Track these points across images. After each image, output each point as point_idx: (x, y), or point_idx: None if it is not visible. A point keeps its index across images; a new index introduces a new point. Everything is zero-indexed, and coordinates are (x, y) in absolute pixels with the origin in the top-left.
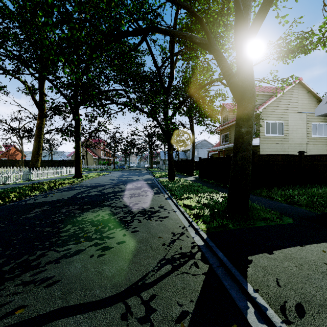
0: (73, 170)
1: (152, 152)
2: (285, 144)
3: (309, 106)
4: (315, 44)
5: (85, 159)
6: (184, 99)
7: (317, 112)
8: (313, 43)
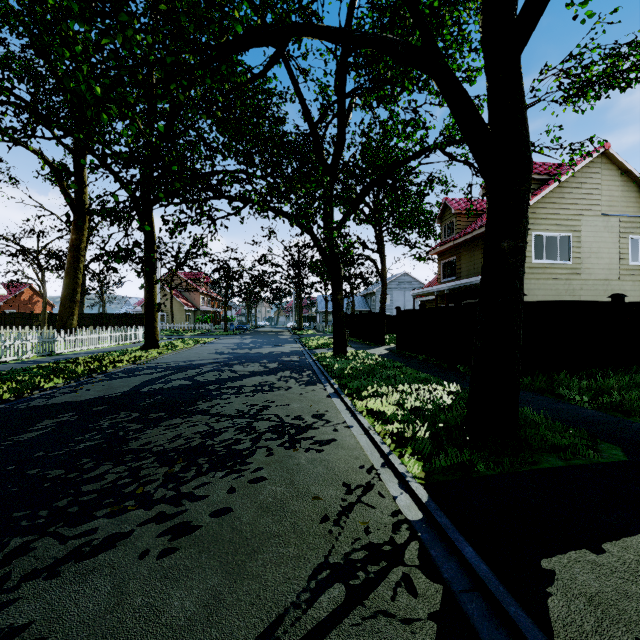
0: (142, 333)
1: (300, 298)
2: (574, 280)
3: (625, 201)
4: None
5: (169, 312)
6: (366, 187)
7: None
8: None
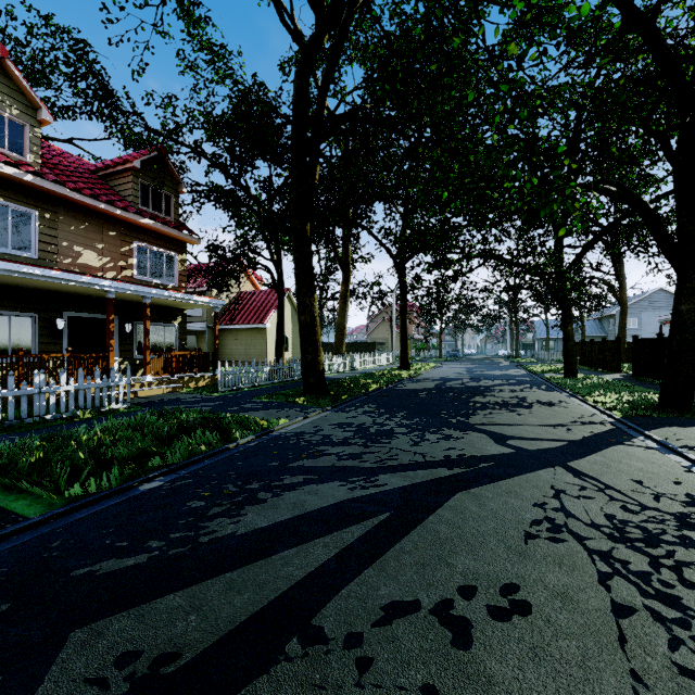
0: (387, 358)
1: (516, 324)
2: None
3: None
4: None
5: (388, 341)
6: (596, 238)
7: None
8: None
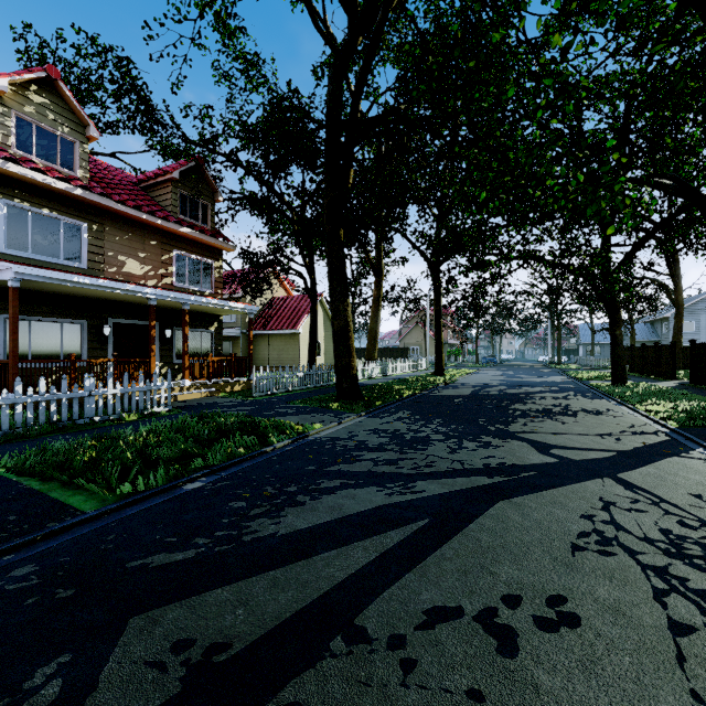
0: (421, 364)
1: (558, 329)
2: None
3: None
4: None
5: (422, 346)
6: (648, 236)
7: None
8: None
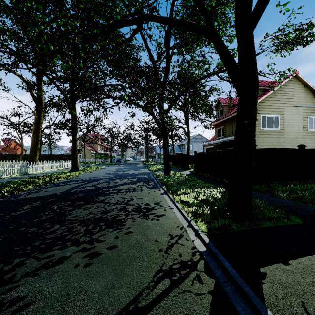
0: (70, 164)
1: (147, 146)
2: (281, 138)
3: (306, 99)
4: None
5: (83, 153)
6: (179, 93)
7: None
8: (313, 34)
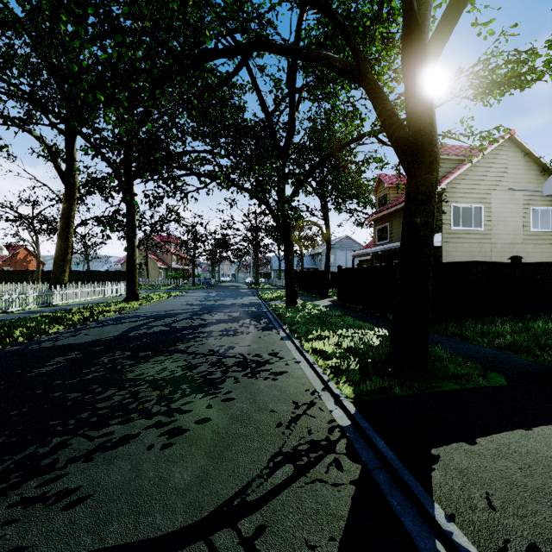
0: (124, 288)
1: (257, 257)
2: (485, 244)
3: (527, 178)
4: (539, 71)
5: (145, 269)
6: (312, 167)
7: (547, 188)
8: (536, 70)
